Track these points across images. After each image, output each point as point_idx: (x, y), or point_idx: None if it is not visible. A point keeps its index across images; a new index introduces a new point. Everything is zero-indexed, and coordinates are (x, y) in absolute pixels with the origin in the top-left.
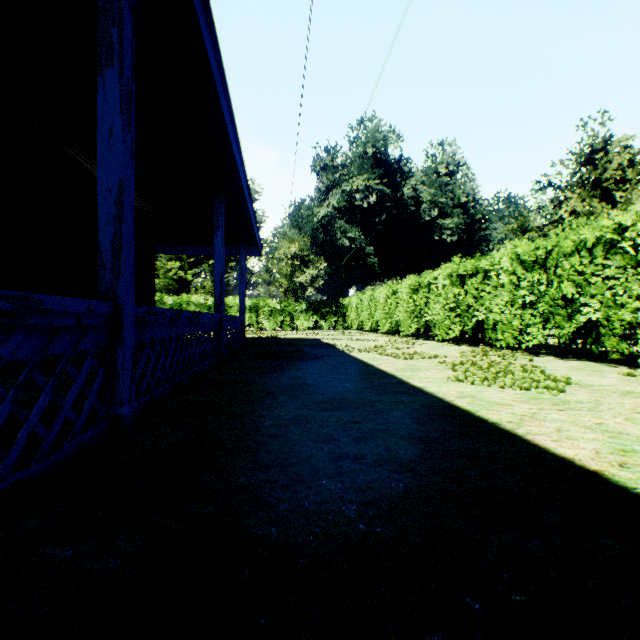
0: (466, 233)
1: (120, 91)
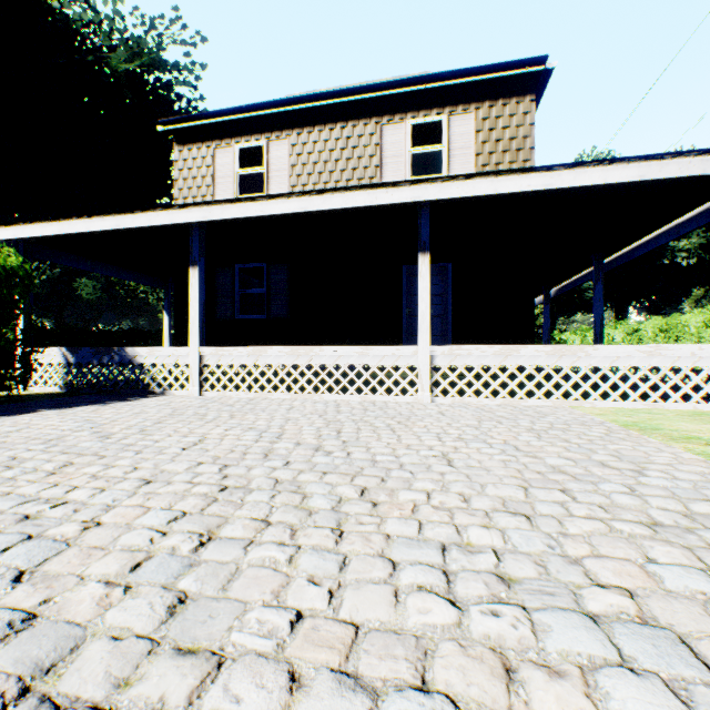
0: (708, 251)
1: (602, 288)
